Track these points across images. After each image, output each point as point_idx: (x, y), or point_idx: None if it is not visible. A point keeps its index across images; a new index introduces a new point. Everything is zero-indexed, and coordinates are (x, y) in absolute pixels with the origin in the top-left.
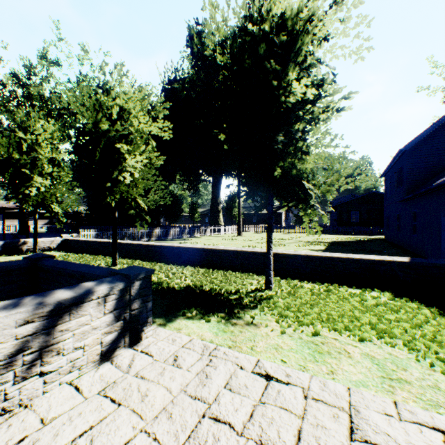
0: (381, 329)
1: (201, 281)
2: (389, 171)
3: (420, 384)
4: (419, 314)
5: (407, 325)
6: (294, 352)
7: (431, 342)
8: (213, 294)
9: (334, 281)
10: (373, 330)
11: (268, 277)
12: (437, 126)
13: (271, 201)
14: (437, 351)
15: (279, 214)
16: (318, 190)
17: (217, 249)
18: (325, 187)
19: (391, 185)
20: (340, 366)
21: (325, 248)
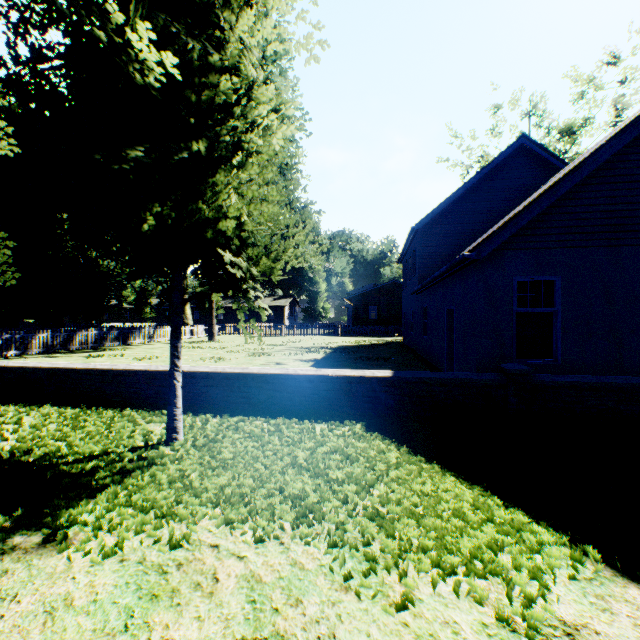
0: (306, 508)
1: (39, 440)
2: (405, 255)
3: (305, 639)
4: (380, 462)
5: (355, 487)
6: (89, 614)
7: (369, 521)
8: (32, 470)
9: (296, 414)
10: (291, 512)
11: (171, 421)
12: (449, 203)
13: (178, 283)
14: (370, 539)
15: (282, 308)
16: (257, 268)
17: (113, 370)
18: (269, 263)
19: (407, 274)
20: (170, 633)
21: (322, 357)
